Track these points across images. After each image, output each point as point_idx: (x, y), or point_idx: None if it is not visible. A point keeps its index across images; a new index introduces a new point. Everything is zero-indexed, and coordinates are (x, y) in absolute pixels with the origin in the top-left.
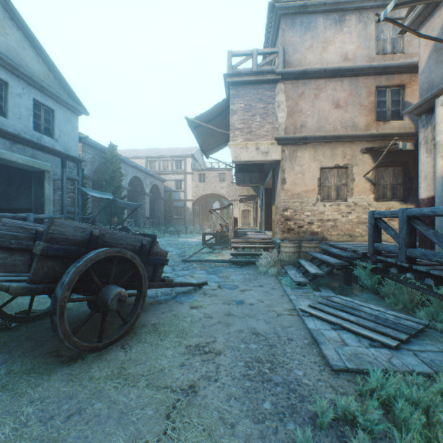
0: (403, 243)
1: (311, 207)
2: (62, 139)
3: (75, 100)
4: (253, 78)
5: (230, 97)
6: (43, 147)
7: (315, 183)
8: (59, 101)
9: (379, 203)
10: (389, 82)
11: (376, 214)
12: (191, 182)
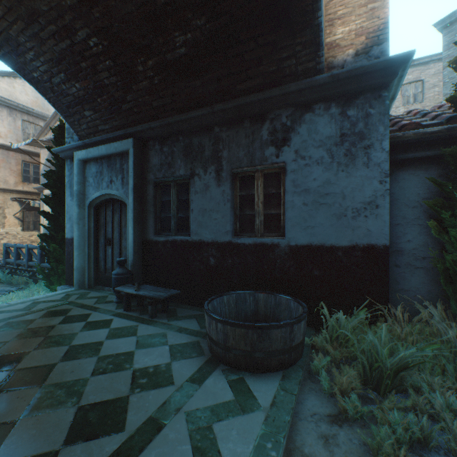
0: (16, 258)
1: None
2: None
3: None
4: None
5: None
6: None
7: None
8: None
9: (26, 232)
10: (33, 160)
11: (7, 245)
12: None
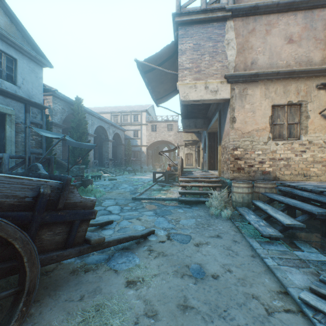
0: None
1: (262, 146)
2: (25, 86)
3: (39, 53)
4: (202, 16)
5: (178, 37)
6: (4, 92)
7: (267, 121)
8: (22, 51)
9: None
10: None
11: None
12: (145, 131)
